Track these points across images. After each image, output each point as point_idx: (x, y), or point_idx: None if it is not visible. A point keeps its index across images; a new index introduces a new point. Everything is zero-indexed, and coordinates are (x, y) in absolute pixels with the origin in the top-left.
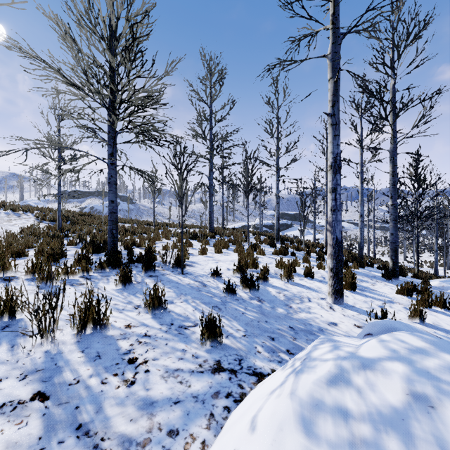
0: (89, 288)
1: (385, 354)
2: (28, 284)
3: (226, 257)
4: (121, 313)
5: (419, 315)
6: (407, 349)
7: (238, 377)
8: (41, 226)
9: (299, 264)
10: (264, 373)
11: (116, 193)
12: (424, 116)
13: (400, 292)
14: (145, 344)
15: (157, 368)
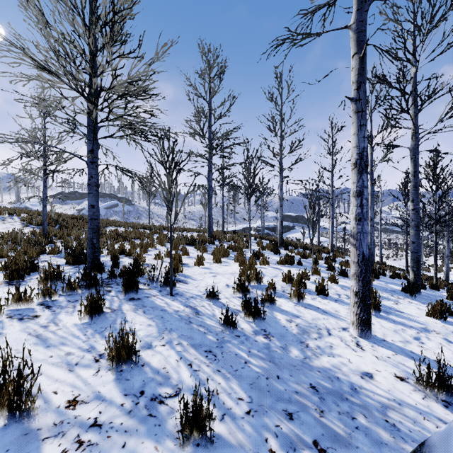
0: (42, 324)
1: None
2: None
3: (226, 268)
4: (72, 372)
5: None
6: None
7: None
8: (26, 230)
9: (309, 276)
10: None
11: (97, 196)
12: (452, 108)
13: (431, 314)
14: (89, 447)
15: None
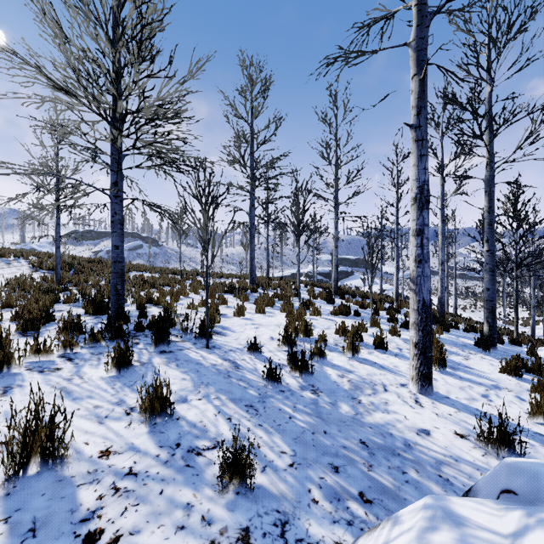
0: (66, 377)
1: None
2: None
3: (270, 320)
4: (102, 424)
5: (543, 412)
6: None
7: None
8: (36, 276)
9: (367, 329)
10: None
11: (122, 235)
12: (532, 133)
13: (505, 370)
14: (125, 493)
15: None
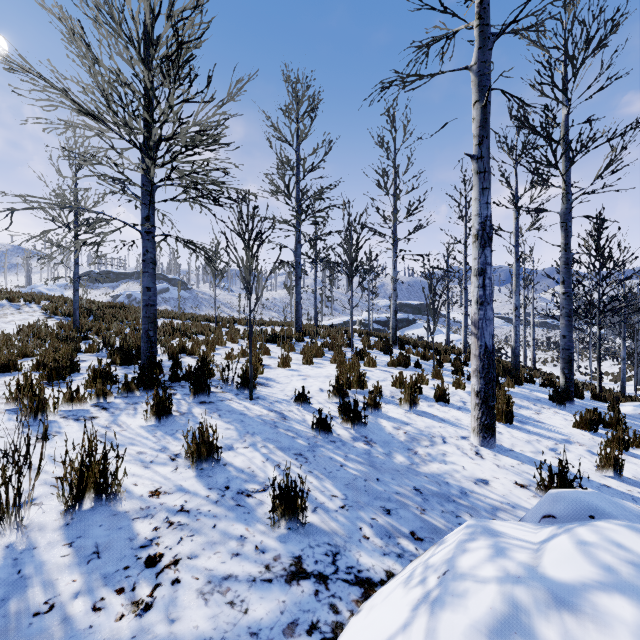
0: (103, 425)
1: (593, 576)
2: (8, 419)
3: (319, 371)
4: (148, 468)
5: (613, 465)
6: (632, 565)
7: (329, 590)
8: (51, 323)
9: (427, 381)
10: (374, 580)
11: (154, 275)
12: (612, 161)
13: (579, 424)
14: (180, 526)
15: (194, 574)
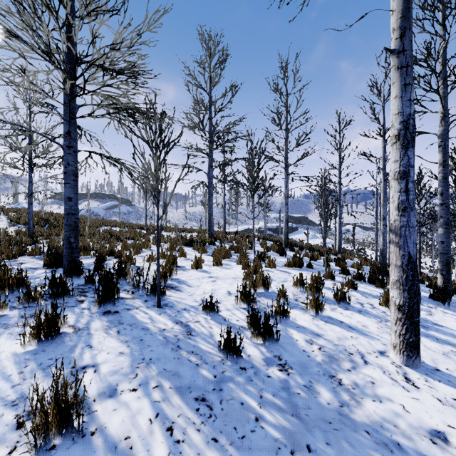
0: None
1: None
2: None
3: (227, 272)
4: None
5: None
6: None
7: None
8: (12, 230)
9: (323, 281)
10: None
11: (75, 186)
12: None
13: None
14: None
15: None
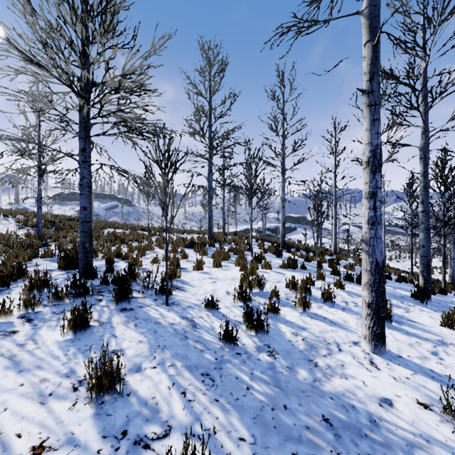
0: (19, 342)
1: None
2: None
3: (226, 273)
4: (43, 405)
5: None
6: None
7: None
8: (21, 232)
9: (314, 282)
10: None
11: (89, 197)
12: None
13: (446, 324)
14: None
15: None
